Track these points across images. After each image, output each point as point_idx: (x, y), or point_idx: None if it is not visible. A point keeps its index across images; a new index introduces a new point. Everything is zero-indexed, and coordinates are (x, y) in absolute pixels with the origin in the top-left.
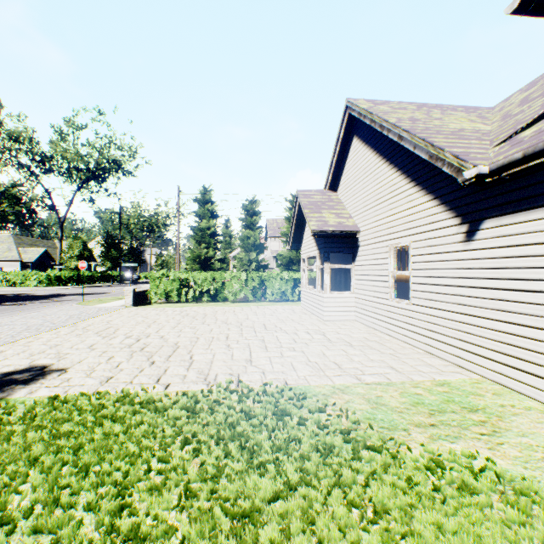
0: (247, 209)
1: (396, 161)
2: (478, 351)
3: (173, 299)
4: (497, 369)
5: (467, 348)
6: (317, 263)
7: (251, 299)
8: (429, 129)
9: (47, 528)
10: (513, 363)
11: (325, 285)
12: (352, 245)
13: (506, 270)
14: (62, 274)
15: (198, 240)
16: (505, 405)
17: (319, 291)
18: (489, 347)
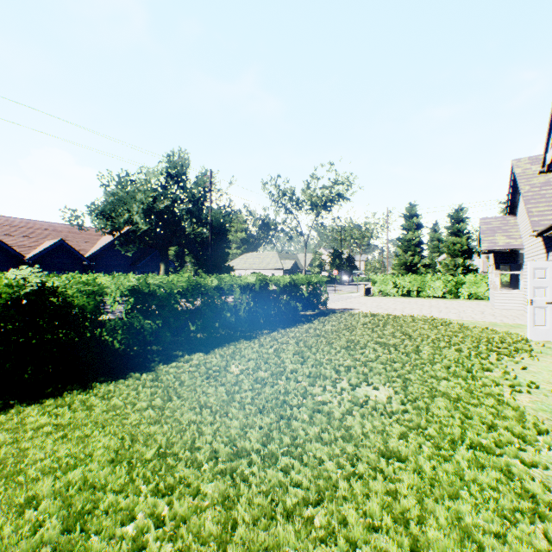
0: (452, 217)
1: None
2: None
3: (387, 294)
4: None
5: None
6: (492, 270)
7: (446, 296)
8: (544, 196)
9: (379, 319)
10: None
11: (495, 285)
12: (519, 257)
13: None
14: None
15: (403, 250)
16: None
17: (493, 290)
18: None
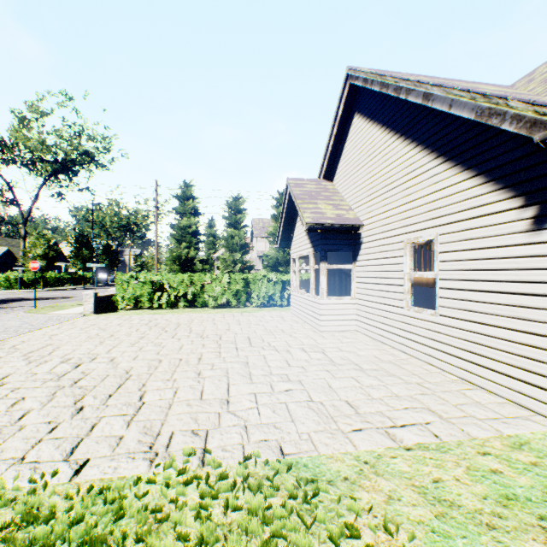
0: (232, 206)
1: (415, 134)
2: None
3: (144, 305)
4: None
5: (537, 382)
6: (311, 263)
7: (234, 304)
8: (465, 86)
9: None
10: None
11: (322, 289)
12: (353, 241)
13: None
14: (24, 275)
15: (178, 240)
16: None
17: (313, 297)
18: None
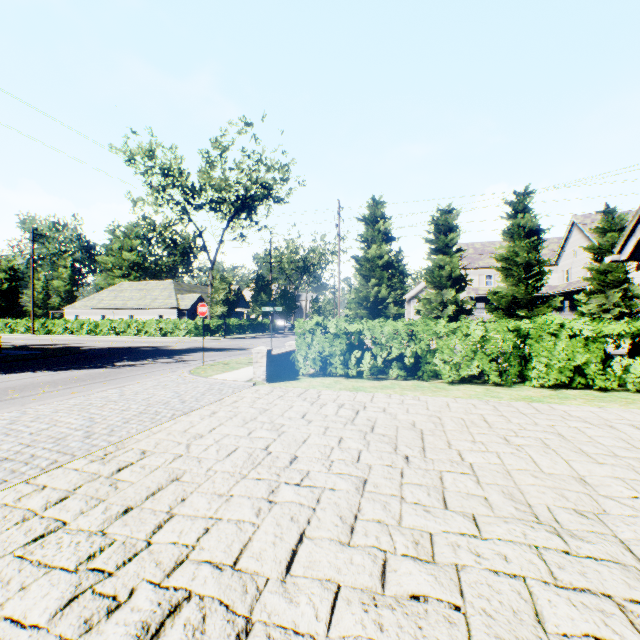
0: (438, 224)
1: None
2: None
3: (334, 370)
4: None
5: None
6: None
7: (493, 379)
8: None
9: None
10: None
11: None
12: None
13: None
14: (210, 322)
15: (364, 276)
16: None
17: None
18: None
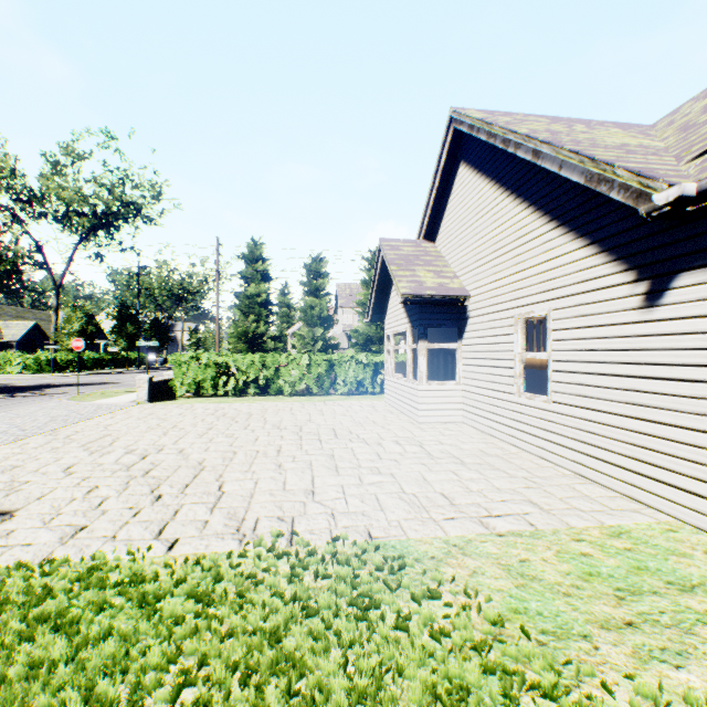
0: (311, 269)
1: (526, 193)
2: (667, 478)
3: (207, 392)
4: (704, 508)
5: (648, 473)
6: (408, 341)
7: (315, 391)
8: (580, 142)
9: None
10: None
11: (421, 372)
12: (458, 316)
13: None
14: (57, 356)
15: (245, 311)
16: None
17: (411, 382)
18: (688, 473)
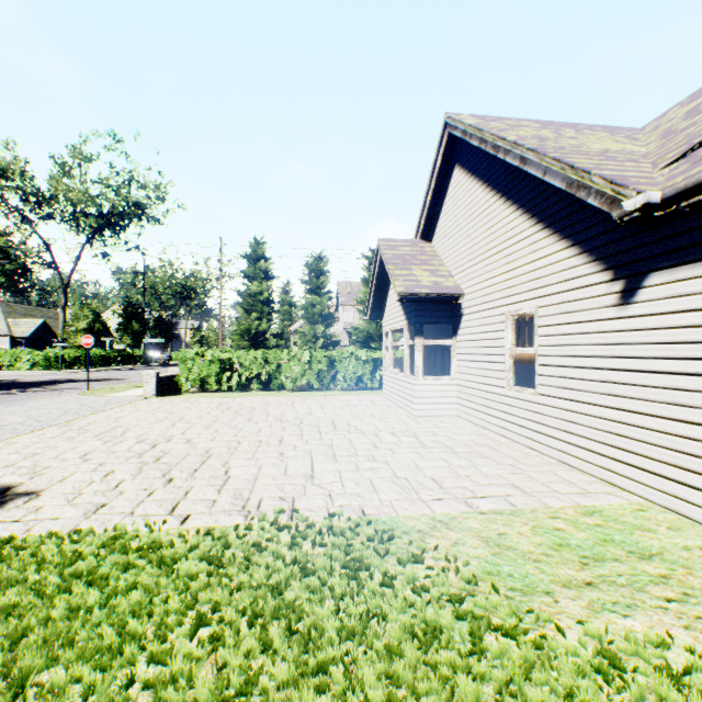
0: (312, 268)
1: (516, 196)
2: (639, 463)
3: (211, 387)
4: (671, 490)
5: (623, 459)
6: (405, 337)
7: (316, 387)
8: (564, 149)
9: None
10: (697, 482)
11: (417, 367)
12: (453, 313)
13: (684, 346)
14: (65, 353)
15: (247, 309)
16: (691, 548)
17: (407, 377)
18: (657, 457)
